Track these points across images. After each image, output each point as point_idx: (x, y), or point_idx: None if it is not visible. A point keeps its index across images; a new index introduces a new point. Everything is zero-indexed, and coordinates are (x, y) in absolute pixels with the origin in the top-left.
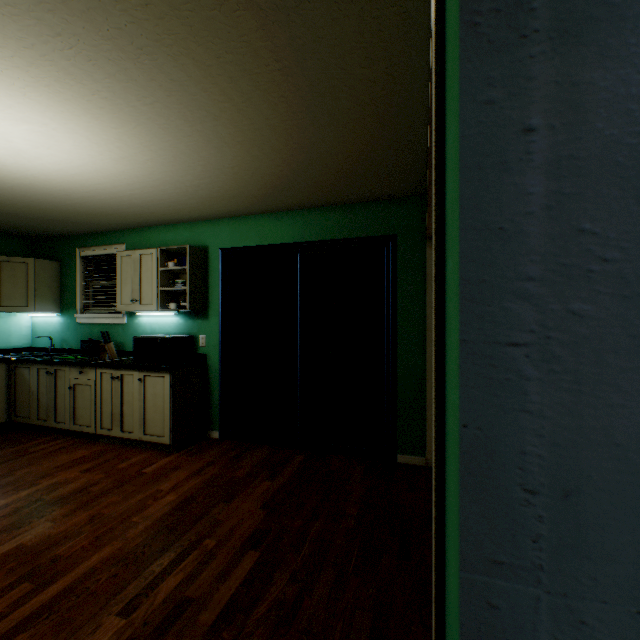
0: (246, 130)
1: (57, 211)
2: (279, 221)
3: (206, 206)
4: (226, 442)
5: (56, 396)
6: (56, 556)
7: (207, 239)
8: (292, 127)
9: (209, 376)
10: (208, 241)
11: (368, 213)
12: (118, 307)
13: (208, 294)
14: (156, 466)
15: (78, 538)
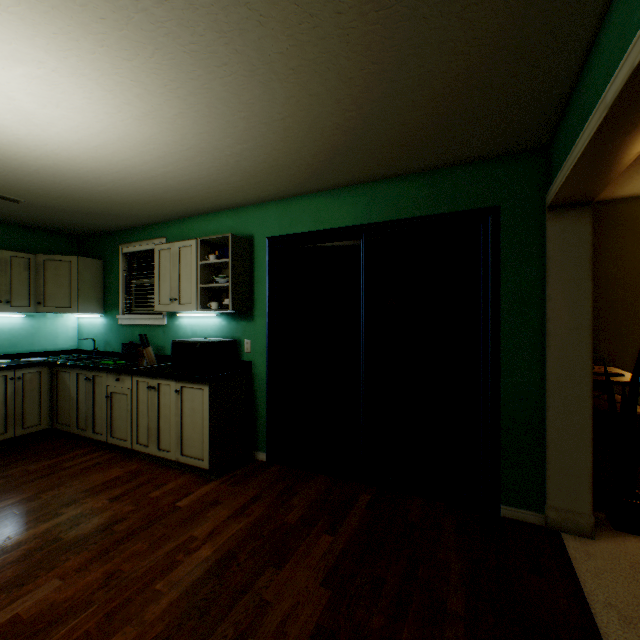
0: (304, 42)
1: (92, 201)
2: (337, 200)
3: (250, 185)
4: (274, 467)
5: (94, 404)
6: None
7: (252, 227)
8: (374, 27)
9: (254, 387)
10: (253, 229)
11: (457, 180)
12: (156, 307)
13: (253, 291)
14: (192, 498)
15: (84, 614)
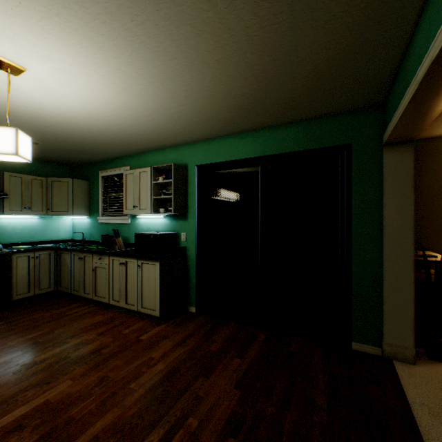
0: (225, 45)
1: (84, 143)
2: (243, 140)
3: (186, 131)
4: (201, 316)
5: (84, 274)
6: (70, 417)
7: (186, 159)
8: (269, 35)
9: (188, 264)
10: (187, 160)
11: (323, 127)
12: (124, 211)
13: (187, 201)
14: (149, 334)
15: (88, 400)
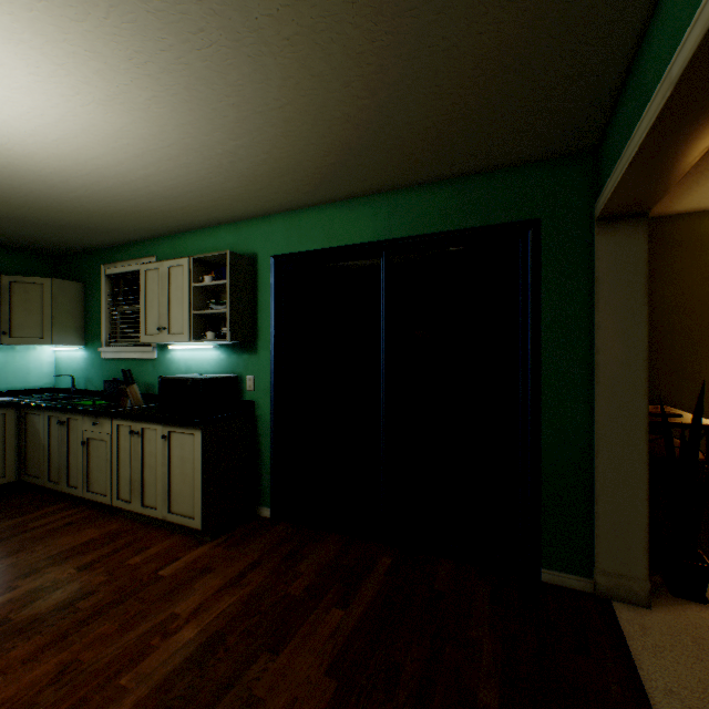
0: (299, 1)
1: (63, 211)
2: (354, 212)
3: (251, 193)
4: (280, 525)
5: (68, 452)
6: None
7: (255, 244)
8: None
9: (258, 431)
10: (257, 246)
11: (492, 188)
12: (142, 337)
13: (257, 319)
14: (179, 565)
15: None
